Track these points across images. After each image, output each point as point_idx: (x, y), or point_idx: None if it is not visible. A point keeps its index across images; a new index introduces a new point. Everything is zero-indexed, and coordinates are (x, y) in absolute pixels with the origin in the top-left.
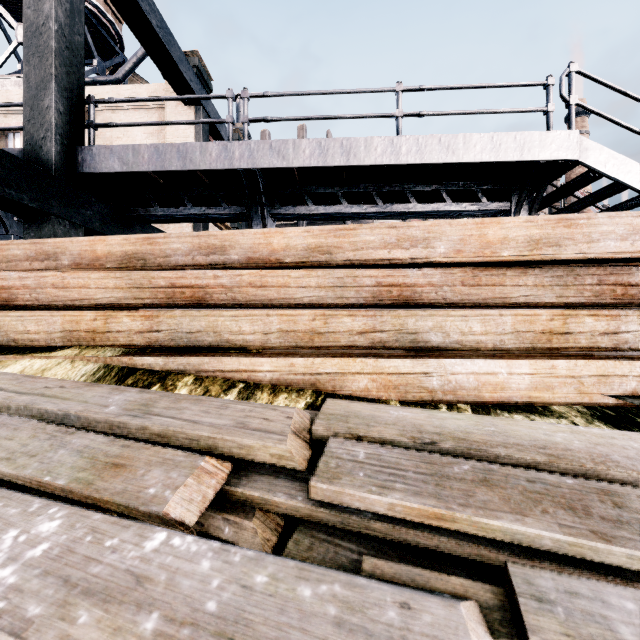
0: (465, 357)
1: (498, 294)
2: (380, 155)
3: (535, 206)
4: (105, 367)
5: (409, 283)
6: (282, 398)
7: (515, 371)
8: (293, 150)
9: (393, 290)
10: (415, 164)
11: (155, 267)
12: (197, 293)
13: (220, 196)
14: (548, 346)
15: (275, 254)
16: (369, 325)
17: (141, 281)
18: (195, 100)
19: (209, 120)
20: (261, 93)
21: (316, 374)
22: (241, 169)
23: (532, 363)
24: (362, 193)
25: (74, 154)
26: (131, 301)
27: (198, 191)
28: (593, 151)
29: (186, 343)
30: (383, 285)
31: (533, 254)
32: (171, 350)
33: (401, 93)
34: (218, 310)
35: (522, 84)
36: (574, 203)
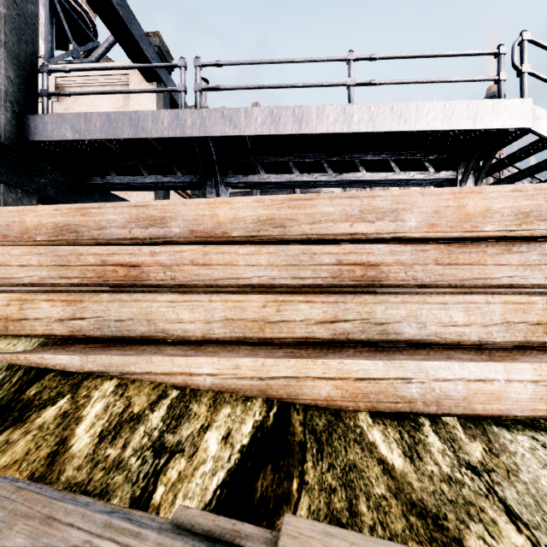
0: (447, 355)
1: (477, 274)
2: (332, 123)
3: (482, 175)
4: (8, 369)
5: (374, 261)
6: (223, 415)
7: (515, 377)
8: (245, 118)
9: (356, 269)
10: (367, 132)
11: (89, 240)
12: (131, 272)
13: (175, 165)
14: (545, 340)
15: (221, 227)
16: (330, 313)
17: (68, 258)
18: (156, 77)
19: (161, 89)
20: (213, 62)
21: (267, 378)
22: (194, 138)
23: (536, 367)
24: (312, 162)
25: (26, 122)
26: (57, 280)
27: (154, 160)
28: (545, 120)
29: (114, 333)
30: (344, 263)
31: (522, 229)
32: (98, 339)
33: (353, 62)
34: (152, 294)
35: (473, 53)
36: (518, 172)
